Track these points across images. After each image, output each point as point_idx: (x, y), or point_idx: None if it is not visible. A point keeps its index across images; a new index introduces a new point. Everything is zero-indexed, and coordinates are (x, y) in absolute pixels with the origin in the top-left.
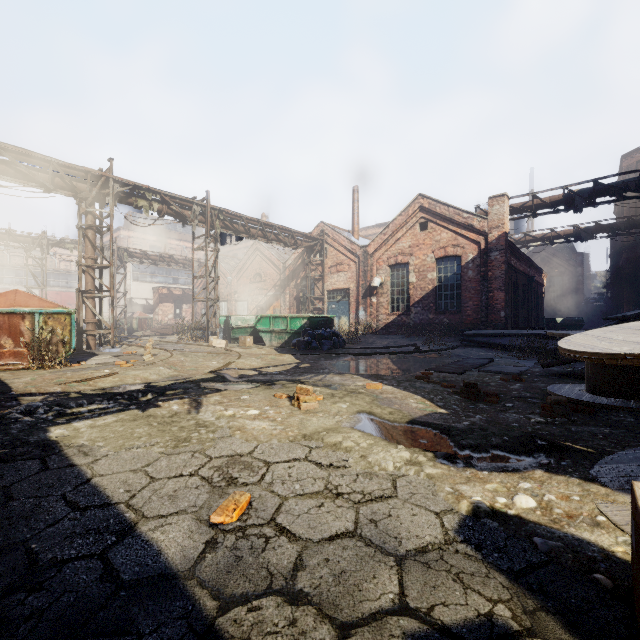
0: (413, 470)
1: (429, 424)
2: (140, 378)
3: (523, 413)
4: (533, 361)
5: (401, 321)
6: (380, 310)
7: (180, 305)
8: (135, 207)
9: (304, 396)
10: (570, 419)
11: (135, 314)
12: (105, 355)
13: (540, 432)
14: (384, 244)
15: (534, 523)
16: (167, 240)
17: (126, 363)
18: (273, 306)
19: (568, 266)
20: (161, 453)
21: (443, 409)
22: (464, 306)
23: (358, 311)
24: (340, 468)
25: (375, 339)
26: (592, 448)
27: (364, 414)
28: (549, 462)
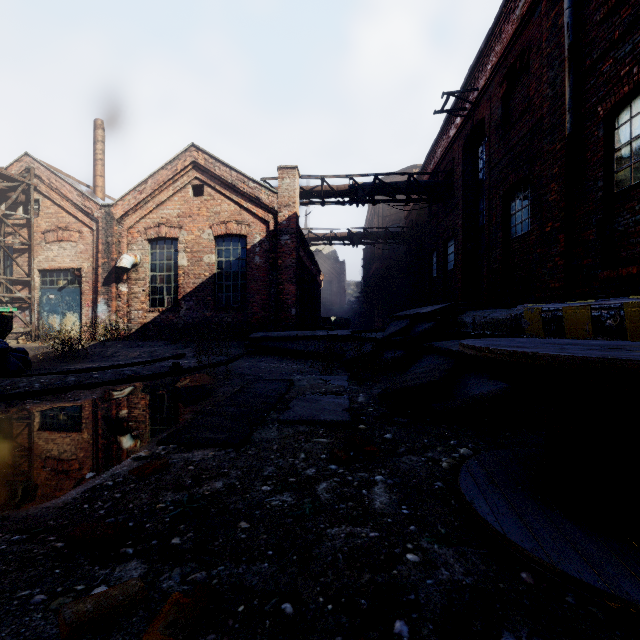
0: None
1: None
2: None
3: None
4: (343, 376)
5: (166, 320)
6: (134, 304)
7: None
8: None
9: None
10: None
11: None
12: None
13: None
14: (140, 207)
15: None
16: None
17: None
18: None
19: (335, 272)
20: None
21: None
22: (250, 301)
23: (96, 305)
24: None
25: (119, 348)
26: None
27: None
28: None
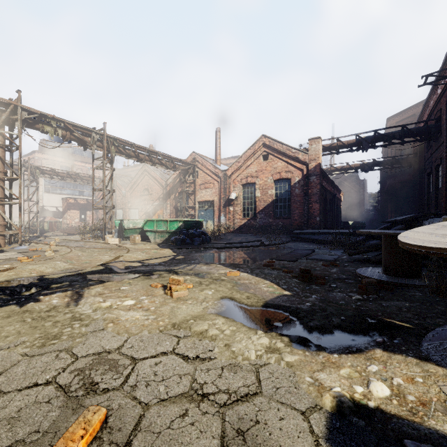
0: (273, 358)
1: (280, 307)
2: (36, 271)
3: (345, 292)
4: (340, 251)
5: (250, 224)
6: (235, 216)
7: (85, 212)
8: (42, 132)
9: (176, 286)
10: (379, 295)
11: (46, 218)
12: (11, 252)
13: (362, 308)
14: (238, 169)
15: (396, 417)
16: (75, 162)
17: (28, 258)
18: (158, 213)
19: (355, 188)
20: (23, 355)
21: (287, 291)
22: (293, 213)
23: (220, 217)
24: (206, 360)
25: (232, 236)
26: (407, 322)
27: (226, 299)
28: (383, 340)
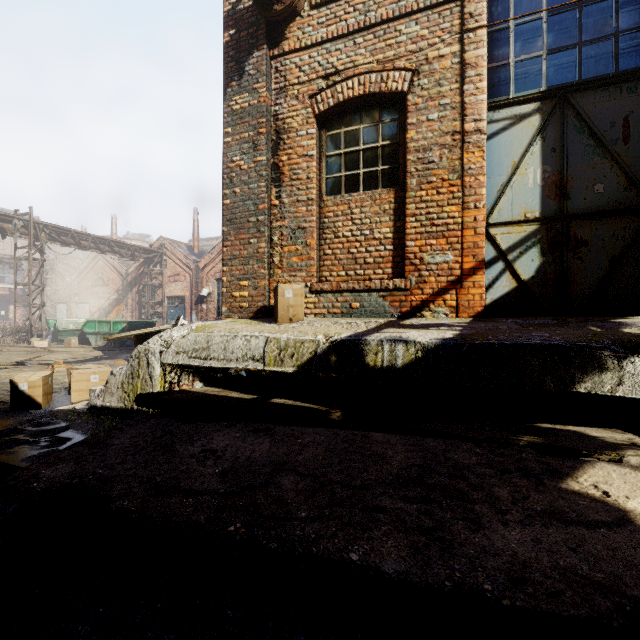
0: None
1: None
2: None
3: None
4: None
5: None
6: (209, 315)
7: (6, 306)
8: None
9: (57, 365)
10: None
11: None
12: None
13: None
14: (212, 262)
15: None
16: None
17: None
18: (116, 309)
19: None
20: None
21: None
22: None
23: (192, 315)
24: None
25: None
26: None
27: None
28: None
